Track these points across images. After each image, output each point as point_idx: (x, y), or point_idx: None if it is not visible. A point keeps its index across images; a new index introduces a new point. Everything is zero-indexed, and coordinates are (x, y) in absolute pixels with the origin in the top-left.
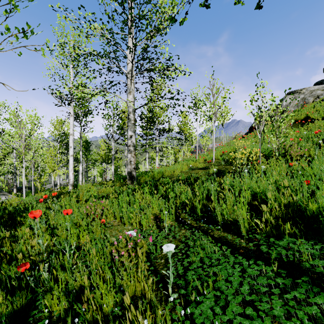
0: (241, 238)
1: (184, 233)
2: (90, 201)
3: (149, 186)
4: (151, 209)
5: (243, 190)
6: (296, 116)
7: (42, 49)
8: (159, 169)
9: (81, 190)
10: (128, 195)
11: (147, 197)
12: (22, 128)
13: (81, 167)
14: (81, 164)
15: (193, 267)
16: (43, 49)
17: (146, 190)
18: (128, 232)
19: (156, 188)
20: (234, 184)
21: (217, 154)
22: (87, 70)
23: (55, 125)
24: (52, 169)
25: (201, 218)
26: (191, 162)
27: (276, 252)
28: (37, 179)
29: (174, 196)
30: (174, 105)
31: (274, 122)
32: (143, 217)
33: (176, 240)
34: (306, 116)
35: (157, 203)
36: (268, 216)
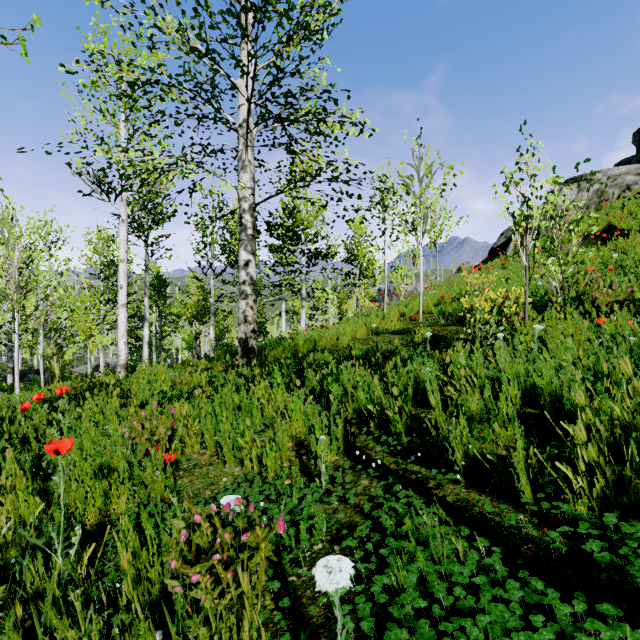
0: (517, 507)
1: (366, 487)
2: (150, 406)
3: (285, 370)
4: (288, 425)
5: (502, 381)
6: (602, 218)
7: (23, 42)
8: (308, 334)
9: (136, 379)
10: (239, 391)
11: (279, 397)
12: (11, 246)
13: (148, 330)
14: (146, 324)
15: (403, 610)
16: (24, 41)
17: (277, 380)
18: (222, 499)
19: (300, 375)
20: (475, 365)
21: (428, 303)
22: (155, 126)
23: (96, 245)
24: (86, 334)
25: (405, 448)
26: (373, 320)
27: (639, 568)
28: (53, 355)
29: (342, 393)
30: (341, 193)
31: (553, 233)
32: (268, 448)
33: (349, 507)
34: (607, 224)
35: (301, 409)
36: (594, 456)
